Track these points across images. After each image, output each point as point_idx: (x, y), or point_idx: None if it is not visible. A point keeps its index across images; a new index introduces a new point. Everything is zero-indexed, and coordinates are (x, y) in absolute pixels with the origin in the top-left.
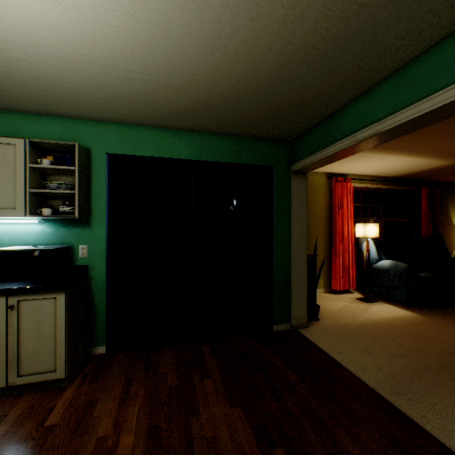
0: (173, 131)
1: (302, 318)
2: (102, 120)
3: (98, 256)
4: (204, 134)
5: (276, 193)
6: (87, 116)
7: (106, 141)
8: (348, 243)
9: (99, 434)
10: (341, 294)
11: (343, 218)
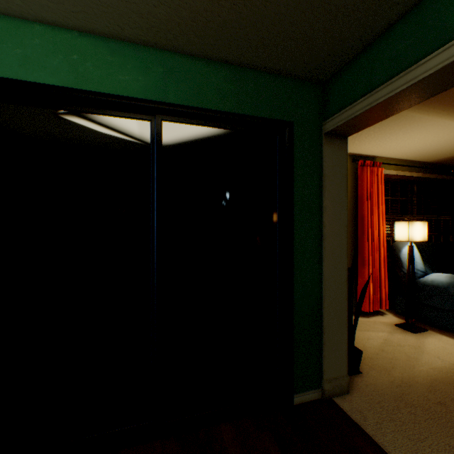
0: (109, 42)
1: (340, 379)
2: None
3: None
4: (171, 53)
5: (298, 169)
6: None
7: None
8: (378, 248)
9: None
10: (371, 317)
11: (373, 215)
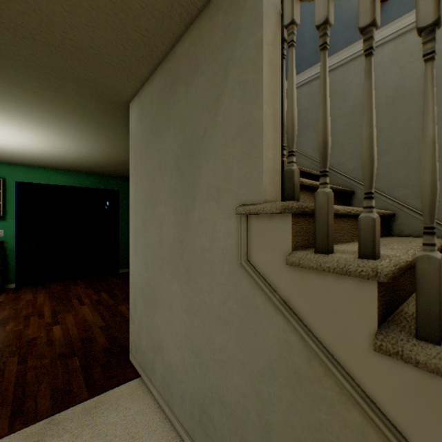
0: (59, 171)
1: None
2: (14, 164)
3: (11, 236)
4: (78, 172)
5: (121, 204)
6: (5, 162)
7: (16, 175)
8: None
9: (27, 299)
10: None
11: None
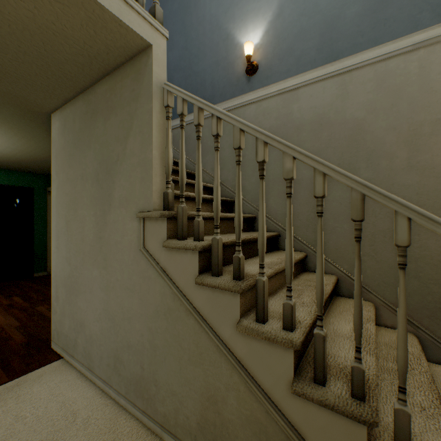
0: None
1: None
2: None
3: None
4: None
5: (37, 202)
6: None
7: None
8: None
9: None
10: None
11: None
